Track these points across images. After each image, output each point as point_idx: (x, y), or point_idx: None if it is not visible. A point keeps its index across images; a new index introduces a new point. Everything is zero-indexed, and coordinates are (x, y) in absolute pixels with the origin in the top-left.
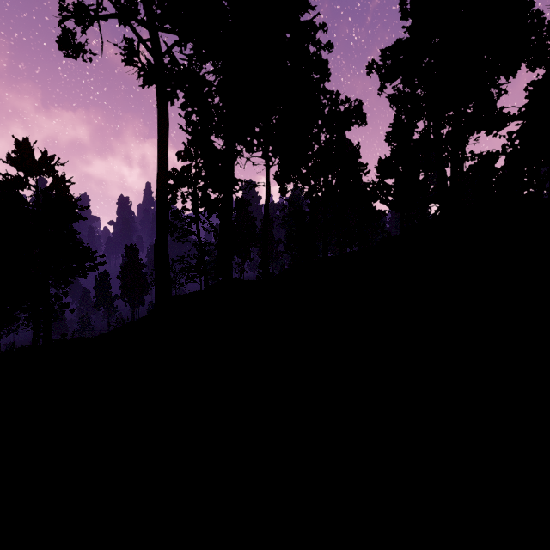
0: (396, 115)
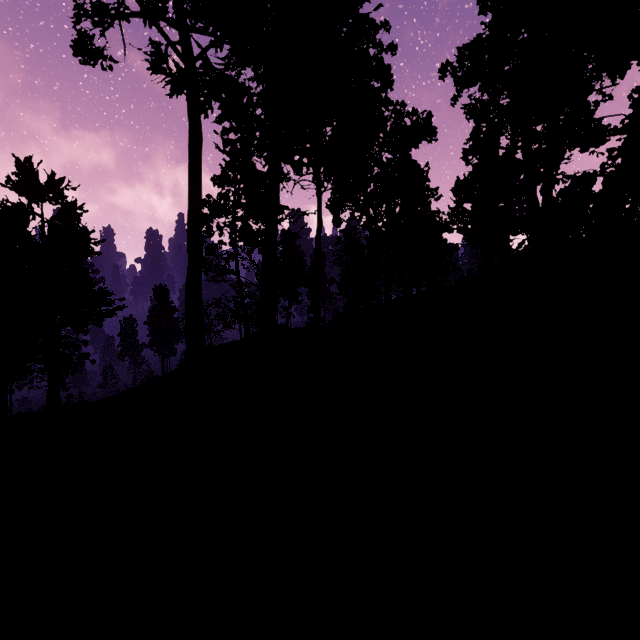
0: (476, 127)
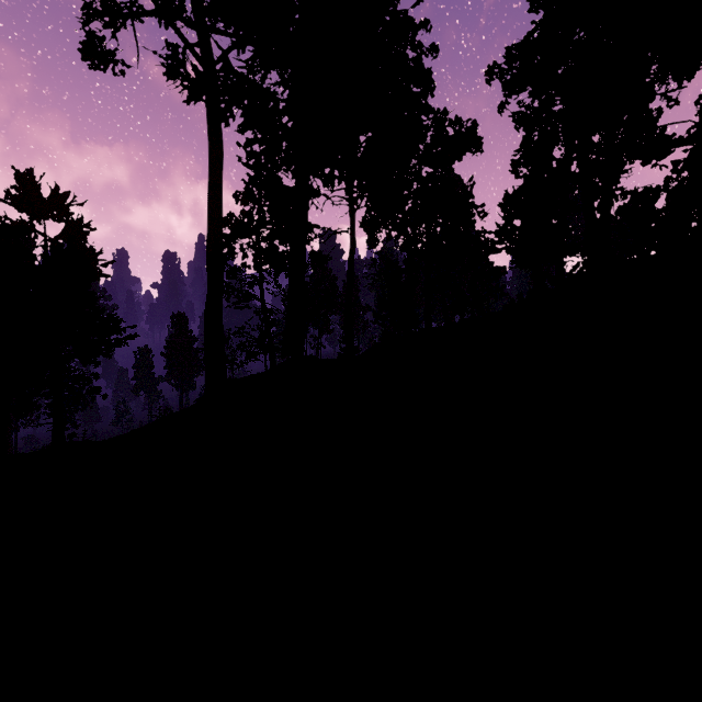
0: (526, 136)
